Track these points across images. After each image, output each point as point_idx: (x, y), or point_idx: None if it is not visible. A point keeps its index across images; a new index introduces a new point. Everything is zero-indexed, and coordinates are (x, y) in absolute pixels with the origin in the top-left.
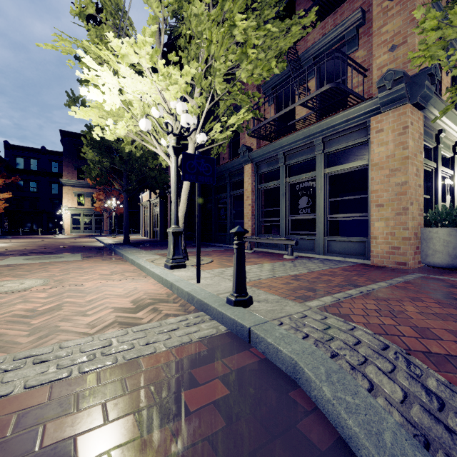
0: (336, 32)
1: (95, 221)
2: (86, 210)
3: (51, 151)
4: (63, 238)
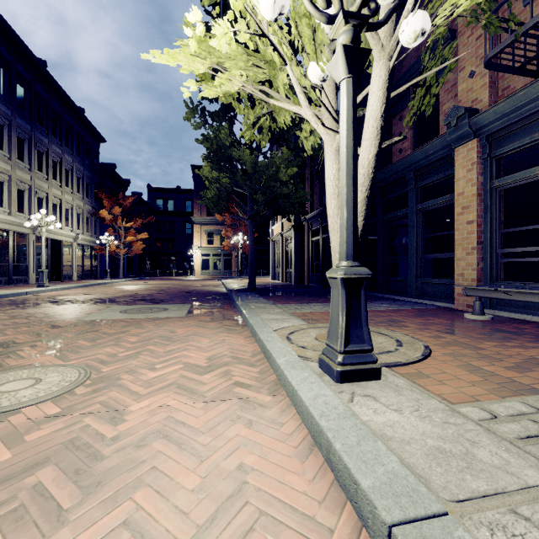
0: None
1: (224, 262)
2: (215, 249)
3: (185, 190)
4: (190, 280)
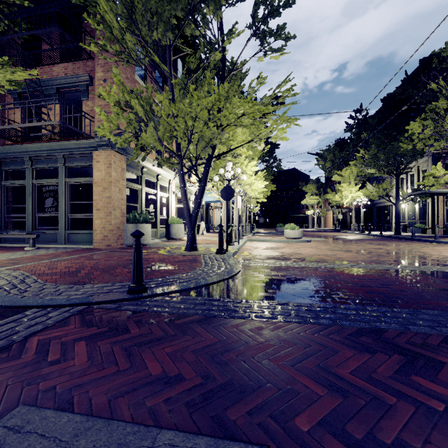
0: (73, 79)
1: None
2: None
3: None
4: None
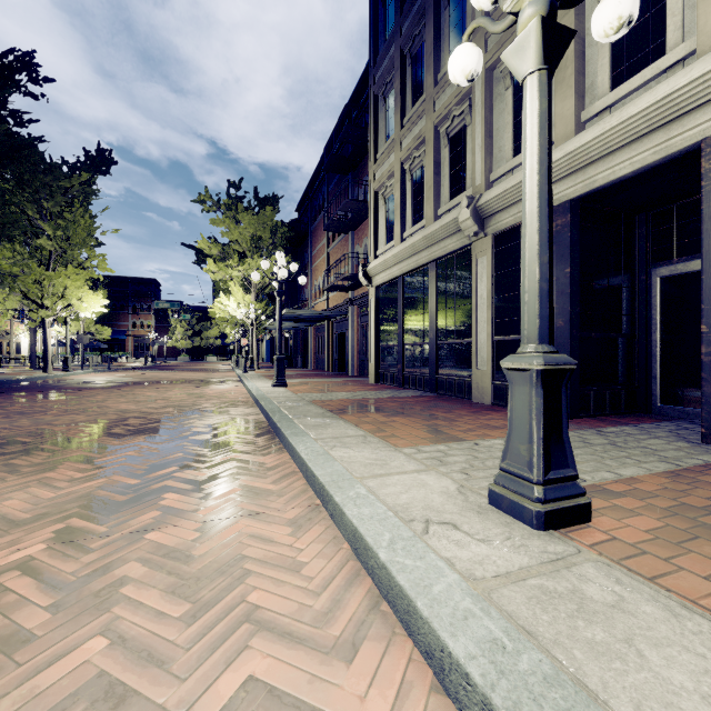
0: None
1: None
2: None
3: None
4: None
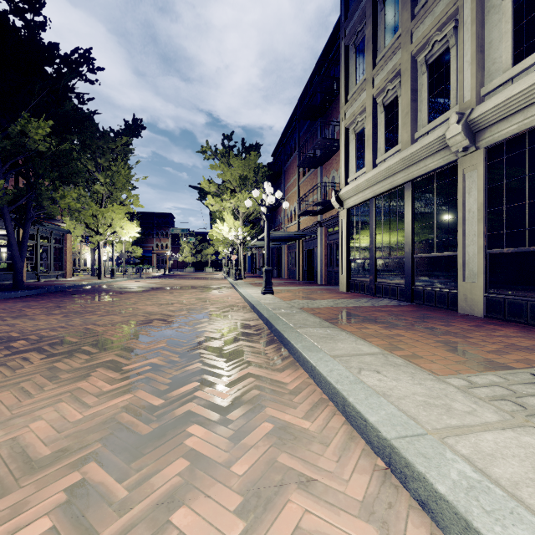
0: None
1: None
2: None
3: None
4: None
